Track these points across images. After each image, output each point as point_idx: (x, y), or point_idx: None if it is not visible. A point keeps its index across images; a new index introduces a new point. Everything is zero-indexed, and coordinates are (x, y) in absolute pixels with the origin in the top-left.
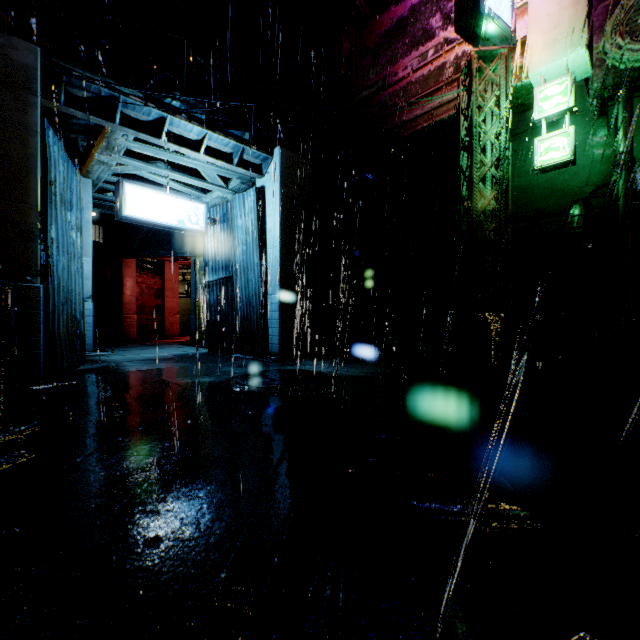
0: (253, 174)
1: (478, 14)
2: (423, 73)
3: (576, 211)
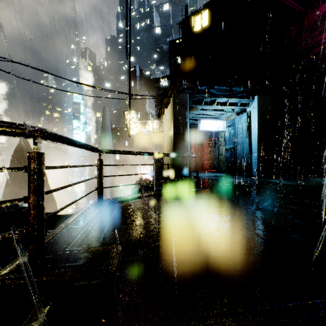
0: (245, 107)
1: None
2: None
3: None
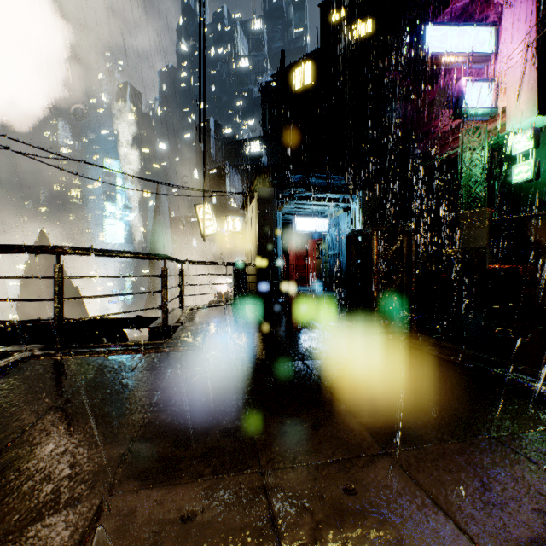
0: (349, 204)
1: (462, 113)
2: (452, 126)
3: None
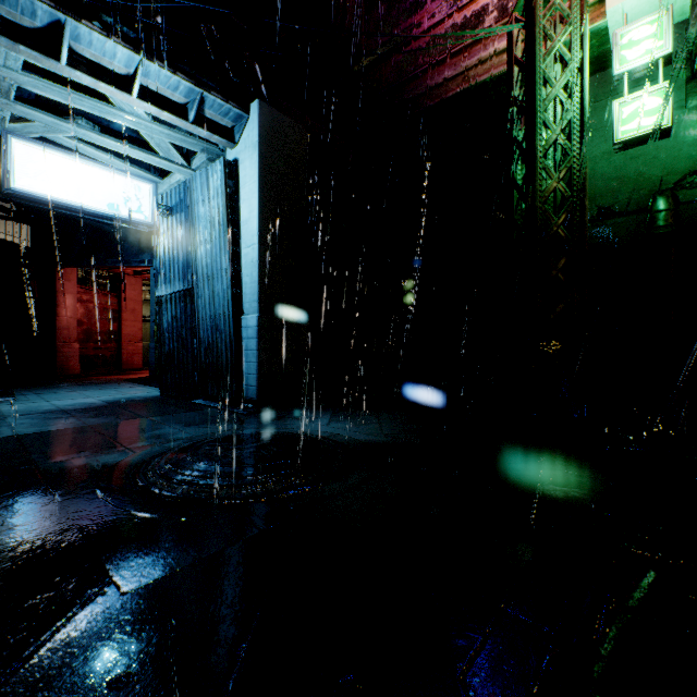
0: (220, 140)
1: None
2: (456, 21)
3: (662, 204)
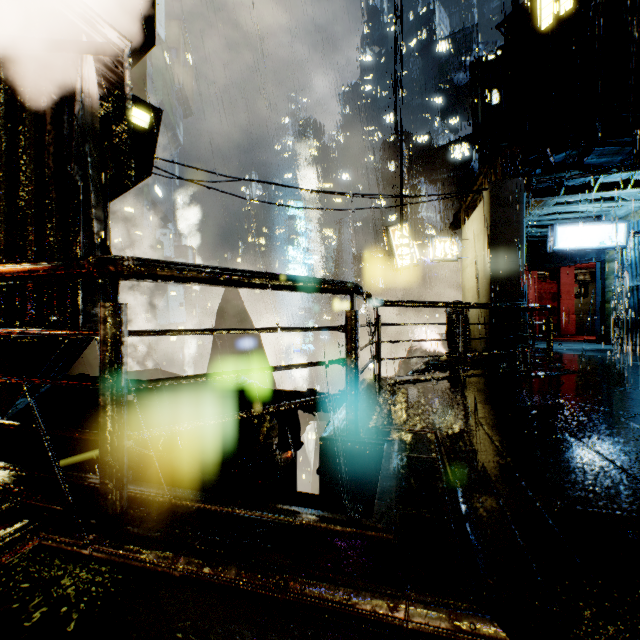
0: None
1: None
2: None
3: None
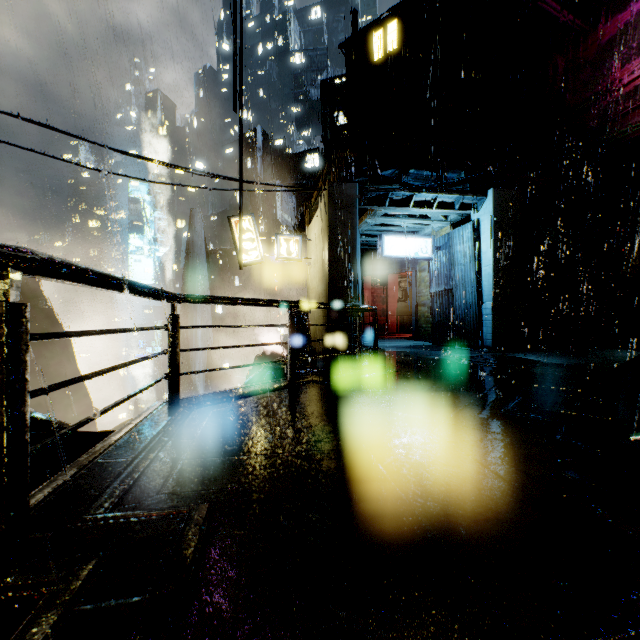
0: (470, 212)
1: None
2: None
3: None
